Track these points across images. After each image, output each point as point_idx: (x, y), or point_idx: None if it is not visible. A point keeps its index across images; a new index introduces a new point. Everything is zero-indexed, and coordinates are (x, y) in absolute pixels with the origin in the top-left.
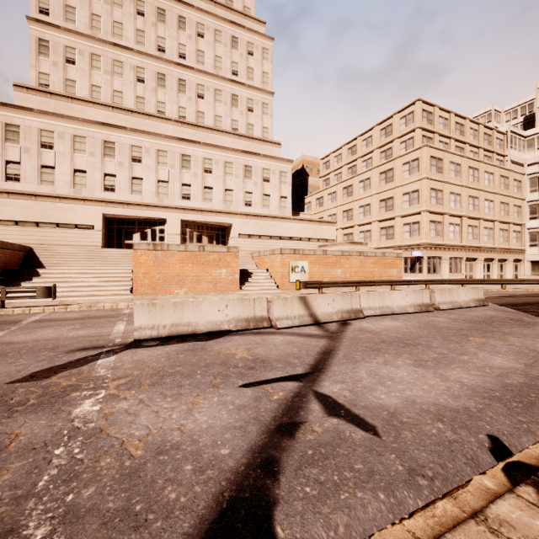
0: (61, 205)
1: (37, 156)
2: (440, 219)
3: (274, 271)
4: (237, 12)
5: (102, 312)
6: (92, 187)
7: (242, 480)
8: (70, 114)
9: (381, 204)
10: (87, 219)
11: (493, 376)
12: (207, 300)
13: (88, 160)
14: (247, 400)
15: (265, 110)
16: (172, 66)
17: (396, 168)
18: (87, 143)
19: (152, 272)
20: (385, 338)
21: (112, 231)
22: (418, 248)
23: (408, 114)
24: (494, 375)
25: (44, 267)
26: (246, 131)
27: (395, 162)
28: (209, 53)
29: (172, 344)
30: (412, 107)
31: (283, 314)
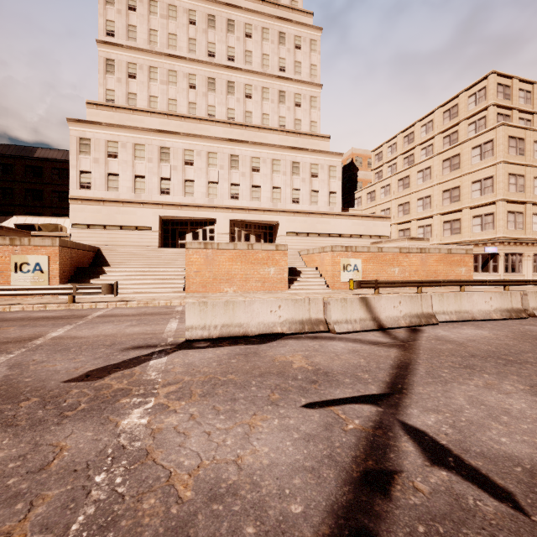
0: (124, 209)
1: (104, 165)
2: (520, 209)
3: (324, 270)
4: (285, 7)
5: (157, 308)
6: (150, 191)
7: None
8: (131, 124)
9: (444, 195)
10: (145, 221)
11: None
12: (259, 299)
13: (147, 166)
14: (314, 427)
15: (313, 104)
16: (221, 69)
17: (463, 153)
18: (145, 150)
19: (203, 270)
20: (474, 352)
21: (167, 231)
22: (492, 244)
23: (478, 91)
24: None
25: (109, 266)
26: (293, 127)
27: (462, 147)
28: (256, 52)
29: (223, 346)
30: (483, 82)
31: (342, 317)
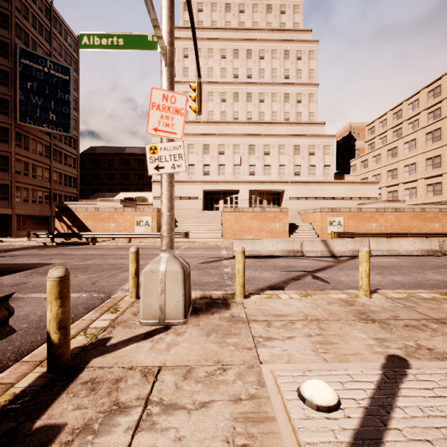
0: (182, 186)
1: None
2: None
3: (316, 225)
4: (289, 30)
5: (211, 246)
6: (197, 174)
7: (277, 284)
8: (186, 131)
9: (427, 162)
10: (195, 193)
11: (417, 280)
12: (267, 239)
13: (195, 158)
14: (282, 274)
15: (311, 99)
16: (242, 85)
17: (444, 127)
18: (195, 148)
19: (233, 225)
20: (373, 265)
21: (207, 199)
22: None
23: None
24: (419, 280)
25: (177, 222)
26: (295, 119)
27: (443, 122)
28: (267, 68)
29: (250, 259)
30: None
31: (310, 249)
